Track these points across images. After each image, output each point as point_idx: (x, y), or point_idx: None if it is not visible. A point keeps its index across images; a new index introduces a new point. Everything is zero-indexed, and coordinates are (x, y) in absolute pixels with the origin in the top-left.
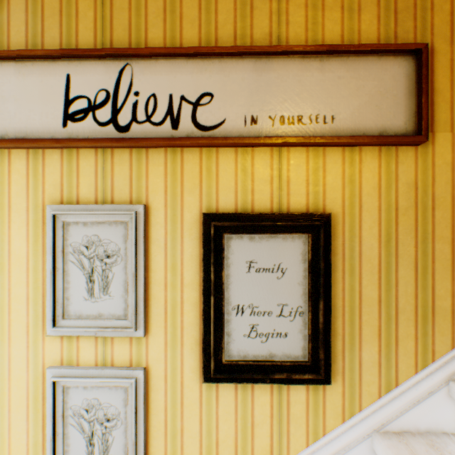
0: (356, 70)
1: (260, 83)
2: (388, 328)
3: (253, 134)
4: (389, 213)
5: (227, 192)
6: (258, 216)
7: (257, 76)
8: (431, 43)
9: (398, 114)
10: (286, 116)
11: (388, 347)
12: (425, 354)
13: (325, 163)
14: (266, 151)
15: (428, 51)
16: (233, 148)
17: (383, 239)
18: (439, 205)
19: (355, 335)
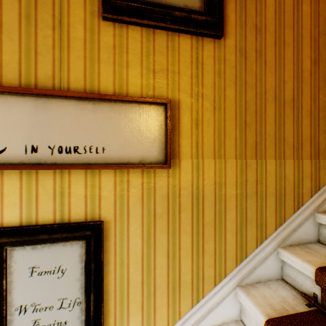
0: (122, 113)
1: (41, 118)
2: (149, 301)
3: (34, 160)
4: (150, 217)
5: (12, 208)
6: (39, 229)
7: (38, 112)
8: (179, 97)
9: (153, 147)
10: (64, 146)
11: (149, 315)
12: (175, 315)
13: (101, 181)
14: (50, 173)
15: (176, 102)
16: (18, 170)
17: (145, 236)
18: (184, 210)
19: (124, 311)
